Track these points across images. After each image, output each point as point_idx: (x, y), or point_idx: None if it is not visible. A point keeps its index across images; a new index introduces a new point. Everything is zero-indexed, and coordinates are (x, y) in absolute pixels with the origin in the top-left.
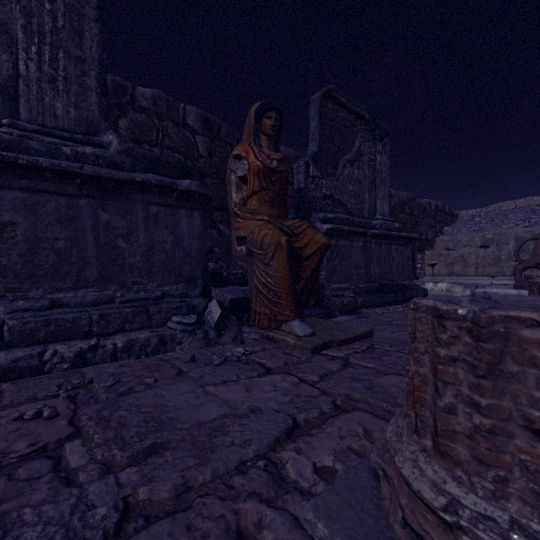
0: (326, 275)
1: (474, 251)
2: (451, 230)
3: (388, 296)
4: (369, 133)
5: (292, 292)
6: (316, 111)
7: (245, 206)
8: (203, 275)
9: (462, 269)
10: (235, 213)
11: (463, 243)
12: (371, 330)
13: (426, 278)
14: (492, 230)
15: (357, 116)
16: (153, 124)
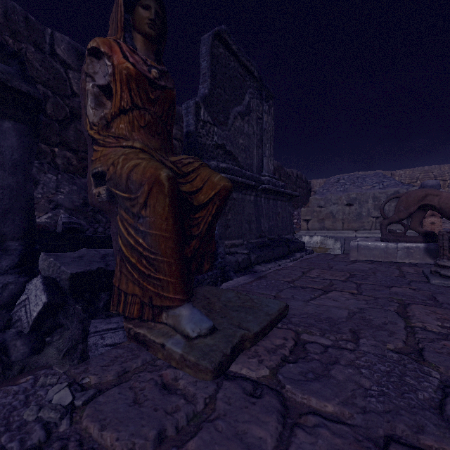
0: (219, 230)
1: (341, 209)
2: (322, 190)
3: (277, 251)
4: (257, 92)
5: (178, 260)
6: (208, 50)
7: (109, 129)
8: (23, 233)
9: (332, 224)
10: (91, 137)
11: (332, 201)
12: (287, 305)
13: (302, 232)
14: (355, 191)
15: (247, 70)
16: (4, 42)
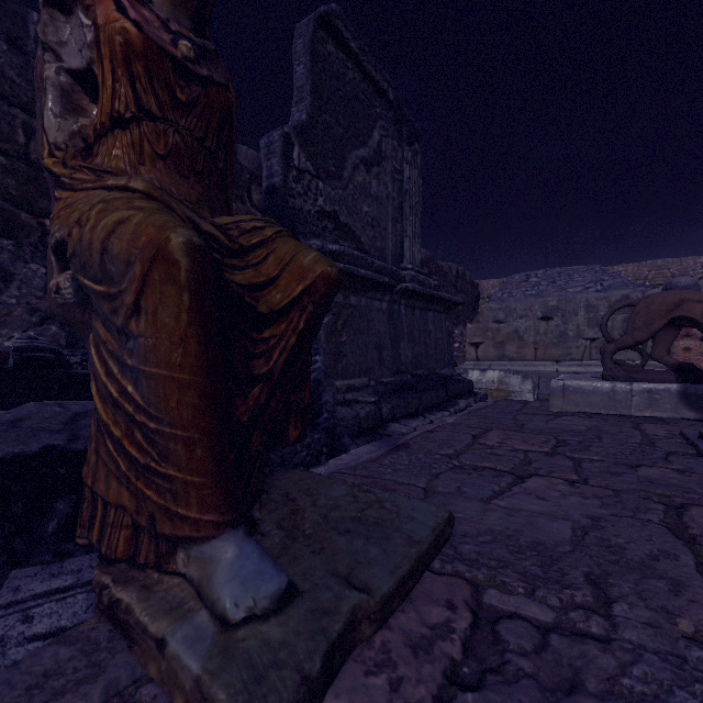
0: (324, 362)
1: (533, 325)
2: (501, 295)
3: (427, 396)
4: (394, 127)
5: (210, 434)
6: (306, 46)
7: (90, 159)
8: None
9: (517, 350)
10: (48, 171)
11: (518, 313)
12: (450, 514)
13: (468, 364)
14: (555, 295)
15: (376, 88)
16: None
